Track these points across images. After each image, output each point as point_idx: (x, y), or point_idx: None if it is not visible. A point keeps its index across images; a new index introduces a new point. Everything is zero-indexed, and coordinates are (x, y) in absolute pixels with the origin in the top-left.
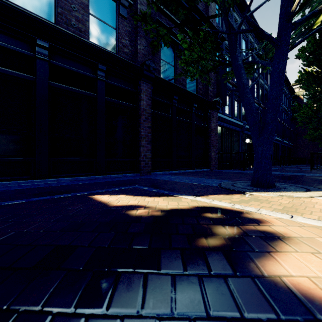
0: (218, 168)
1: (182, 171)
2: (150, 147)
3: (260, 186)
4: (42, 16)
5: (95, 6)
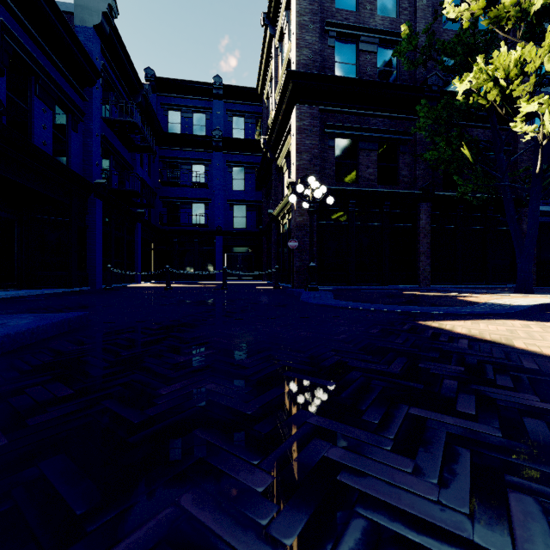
0: (536, 284)
1: (471, 286)
2: (429, 261)
3: (519, 292)
4: (350, 182)
5: (381, 156)
